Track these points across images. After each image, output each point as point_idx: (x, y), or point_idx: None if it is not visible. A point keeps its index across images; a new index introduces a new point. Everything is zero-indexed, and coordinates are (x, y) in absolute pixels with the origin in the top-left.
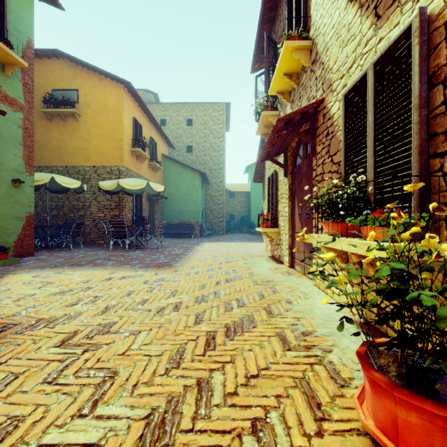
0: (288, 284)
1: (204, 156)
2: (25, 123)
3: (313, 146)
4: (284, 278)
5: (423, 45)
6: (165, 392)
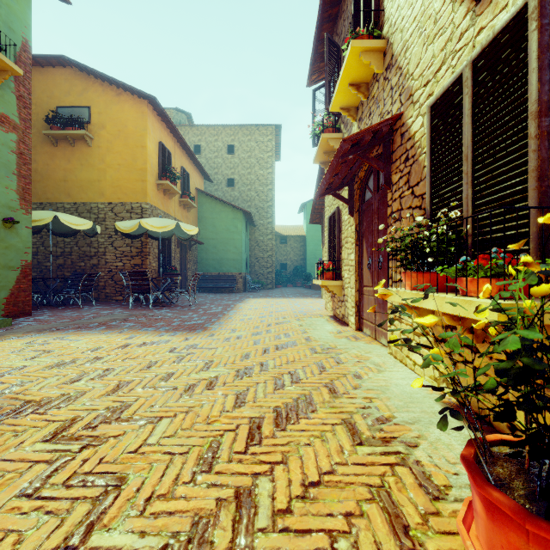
0: (356, 352)
1: (249, 192)
2: (20, 146)
3: (387, 175)
4: (350, 344)
5: (544, 30)
6: (191, 510)
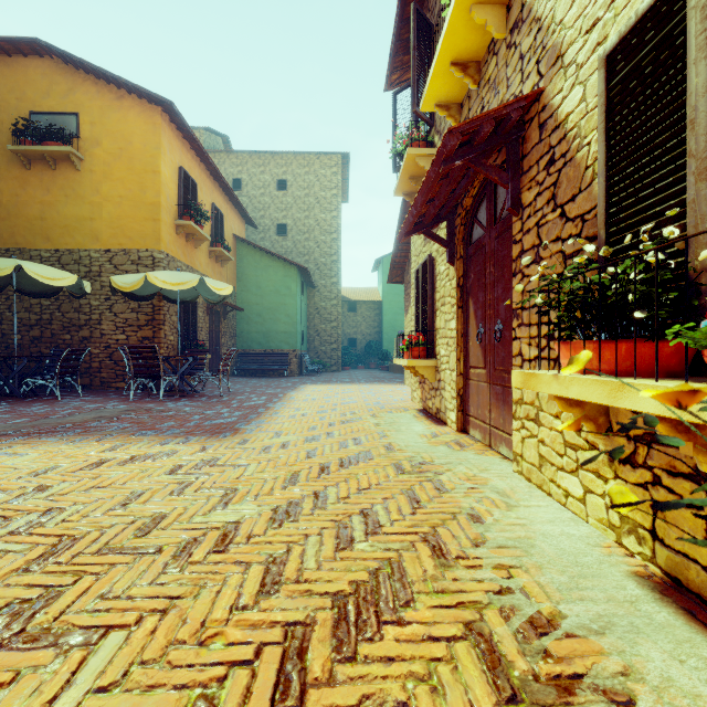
0: (465, 470)
1: (307, 242)
2: None
3: (515, 193)
4: (454, 456)
5: None
6: None
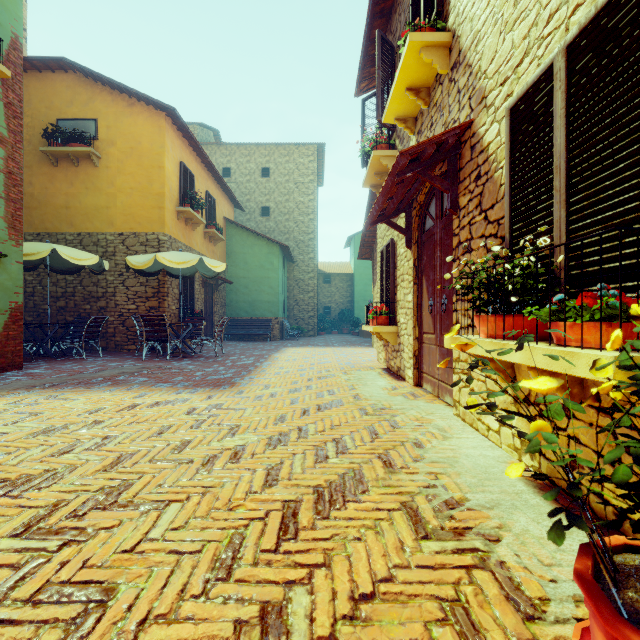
0: (415, 414)
1: (287, 222)
2: (8, 164)
3: (454, 197)
4: (408, 403)
5: None
6: (199, 639)
